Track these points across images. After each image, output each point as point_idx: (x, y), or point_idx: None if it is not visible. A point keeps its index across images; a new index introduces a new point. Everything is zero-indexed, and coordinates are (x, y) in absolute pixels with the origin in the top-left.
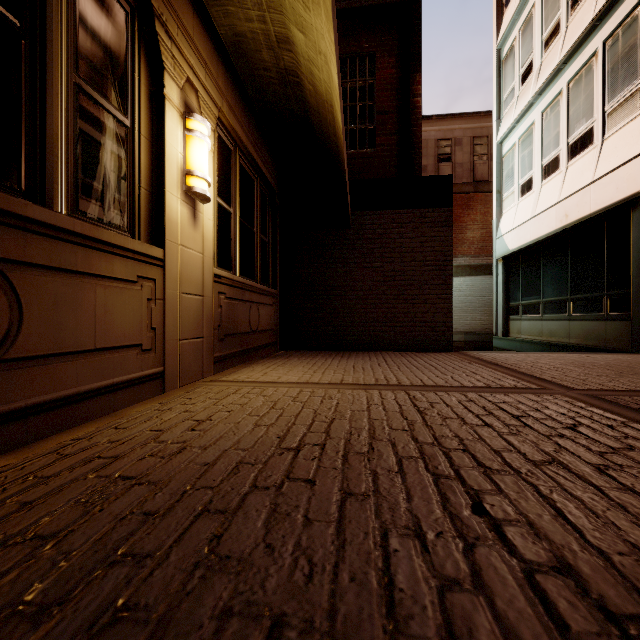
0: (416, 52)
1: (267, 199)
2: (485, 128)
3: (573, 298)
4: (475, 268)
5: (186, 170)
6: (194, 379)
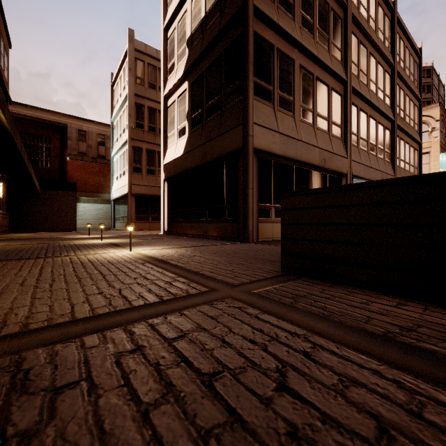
0: (66, 142)
1: (6, 183)
2: None
3: (124, 216)
4: (110, 201)
5: None
6: None
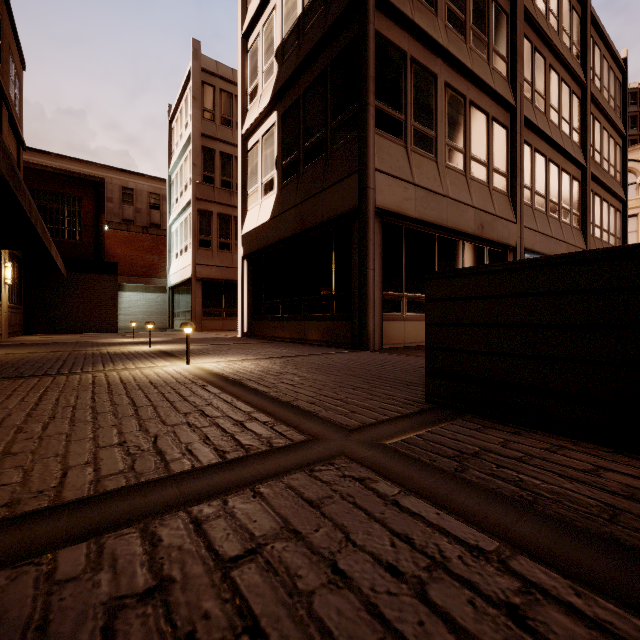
0: (103, 205)
1: (17, 264)
2: None
3: (186, 311)
4: (166, 289)
5: (5, 278)
6: (5, 338)
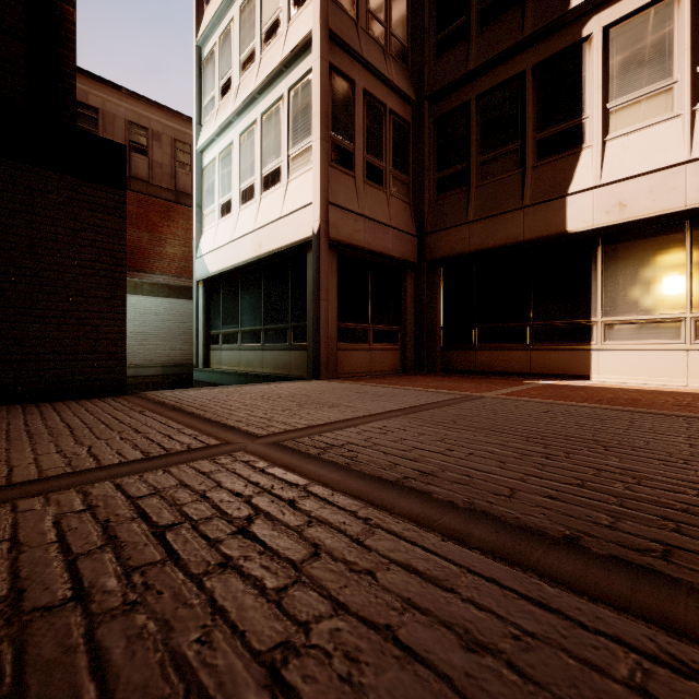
0: None
1: None
2: (189, 135)
3: (266, 328)
4: (175, 289)
5: None
6: None
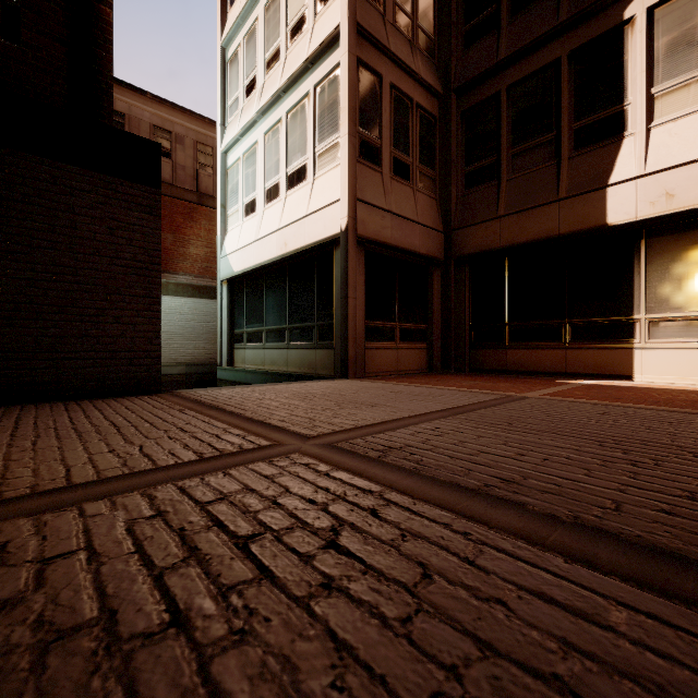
0: None
1: None
2: (210, 138)
3: (291, 327)
4: (199, 289)
5: None
6: None
